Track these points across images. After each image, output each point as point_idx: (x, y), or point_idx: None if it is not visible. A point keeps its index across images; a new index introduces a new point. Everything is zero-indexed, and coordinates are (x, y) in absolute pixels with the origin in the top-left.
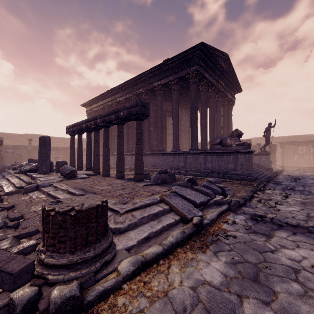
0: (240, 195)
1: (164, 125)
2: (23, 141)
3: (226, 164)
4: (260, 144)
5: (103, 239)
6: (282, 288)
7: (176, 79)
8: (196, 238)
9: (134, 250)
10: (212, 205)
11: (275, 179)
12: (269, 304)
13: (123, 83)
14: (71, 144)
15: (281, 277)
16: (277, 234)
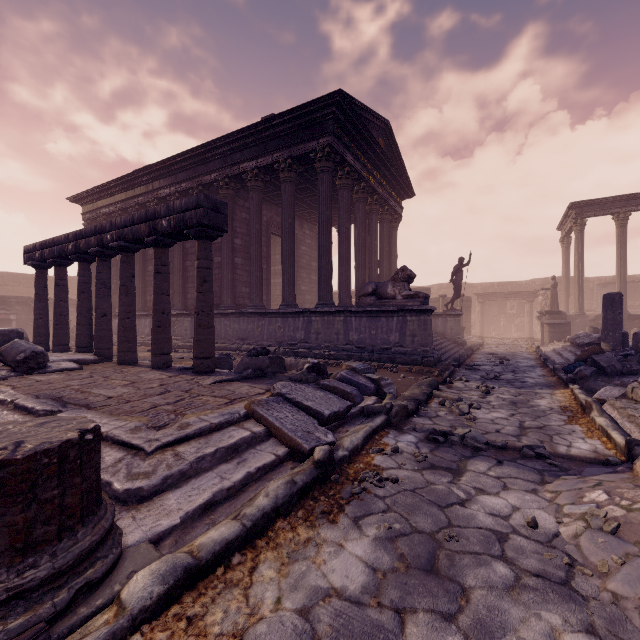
0: (409, 393)
1: (264, 253)
2: None
3: (385, 333)
4: (445, 297)
5: (85, 525)
6: (479, 578)
7: (289, 159)
8: (319, 492)
9: (173, 539)
10: (356, 417)
11: (471, 360)
12: (454, 618)
13: (173, 157)
14: (37, 290)
15: (476, 556)
16: (472, 466)
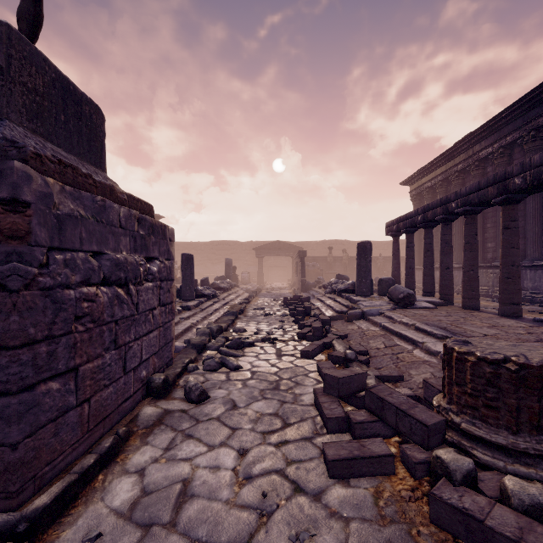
0: None
1: None
2: (320, 251)
3: None
4: None
5: None
6: None
7: None
8: None
9: None
10: None
11: None
12: None
13: (497, 115)
14: (394, 252)
15: None
16: None
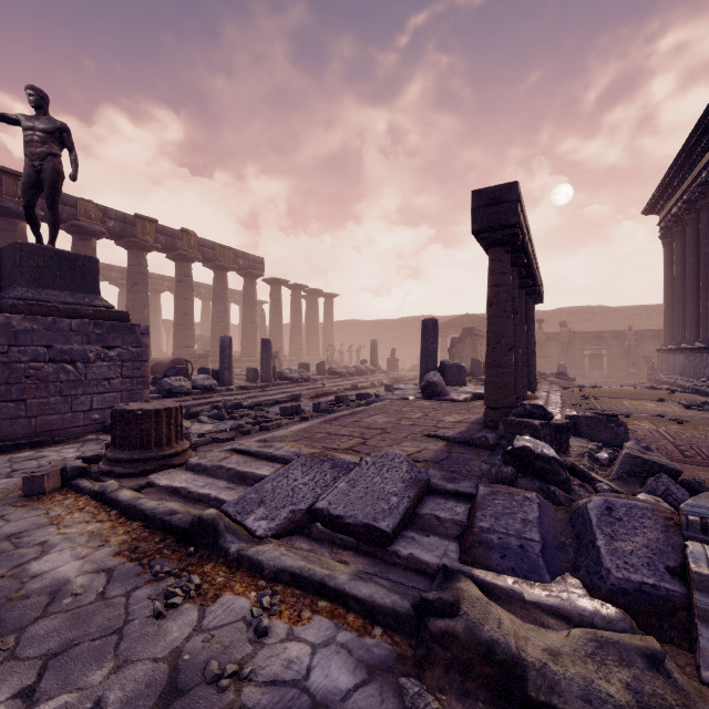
0: None
1: None
2: (552, 324)
3: None
4: None
5: (131, 451)
6: None
7: None
8: (171, 543)
9: (151, 490)
10: (426, 576)
11: None
12: None
13: None
14: None
15: None
16: None
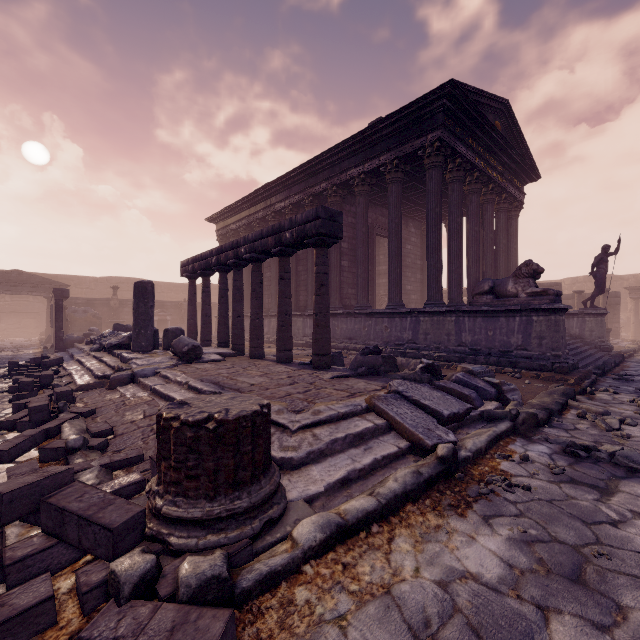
0: (537, 401)
1: (369, 255)
2: (102, 291)
3: (505, 335)
4: (582, 293)
5: (264, 477)
6: (639, 601)
7: (396, 159)
8: (444, 487)
9: (321, 502)
10: (476, 421)
11: (620, 369)
12: (607, 630)
13: (288, 173)
14: (190, 297)
15: (635, 579)
16: (626, 487)
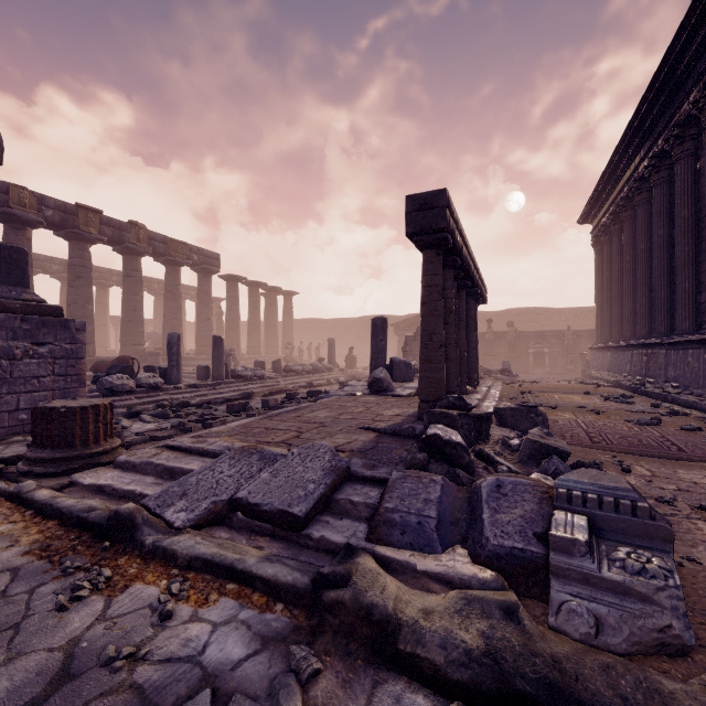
0: None
1: None
2: (502, 324)
3: None
4: None
5: (53, 449)
6: None
7: None
8: (87, 539)
9: (74, 489)
10: (335, 555)
11: None
12: None
13: (636, 111)
14: None
15: None
16: None
